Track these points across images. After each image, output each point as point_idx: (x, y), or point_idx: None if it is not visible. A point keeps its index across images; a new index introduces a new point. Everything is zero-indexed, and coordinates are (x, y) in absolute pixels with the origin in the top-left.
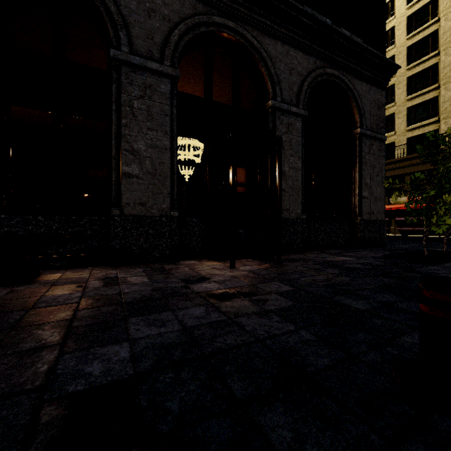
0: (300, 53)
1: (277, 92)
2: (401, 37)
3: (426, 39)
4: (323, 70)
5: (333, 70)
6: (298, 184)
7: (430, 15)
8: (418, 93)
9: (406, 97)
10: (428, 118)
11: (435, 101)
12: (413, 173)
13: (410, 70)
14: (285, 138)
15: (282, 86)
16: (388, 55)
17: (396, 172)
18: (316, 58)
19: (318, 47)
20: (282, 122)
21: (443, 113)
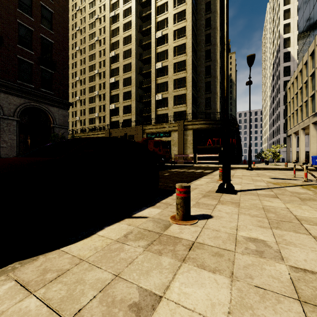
0: (16, 97)
1: (1, 112)
2: (121, 73)
3: (129, 78)
4: (29, 104)
5: (36, 103)
6: (14, 145)
7: (130, 69)
8: (126, 101)
9: (123, 101)
10: (129, 113)
11: (131, 106)
12: (121, 136)
13: (124, 90)
14: (6, 128)
15: (5, 109)
16: (117, 79)
17: (115, 135)
18: (25, 99)
19: (26, 95)
20: (4, 122)
21: (133, 112)
